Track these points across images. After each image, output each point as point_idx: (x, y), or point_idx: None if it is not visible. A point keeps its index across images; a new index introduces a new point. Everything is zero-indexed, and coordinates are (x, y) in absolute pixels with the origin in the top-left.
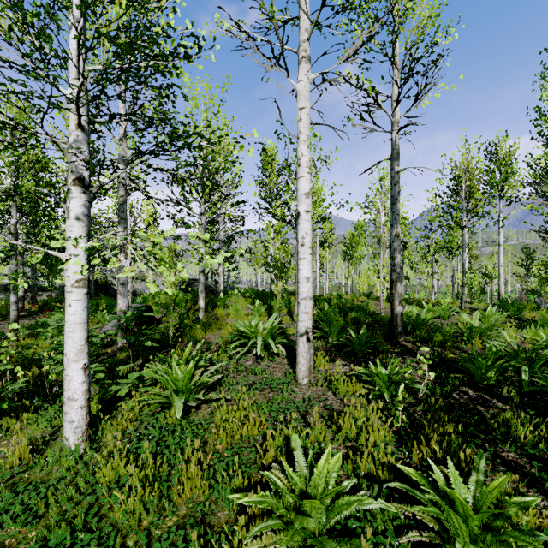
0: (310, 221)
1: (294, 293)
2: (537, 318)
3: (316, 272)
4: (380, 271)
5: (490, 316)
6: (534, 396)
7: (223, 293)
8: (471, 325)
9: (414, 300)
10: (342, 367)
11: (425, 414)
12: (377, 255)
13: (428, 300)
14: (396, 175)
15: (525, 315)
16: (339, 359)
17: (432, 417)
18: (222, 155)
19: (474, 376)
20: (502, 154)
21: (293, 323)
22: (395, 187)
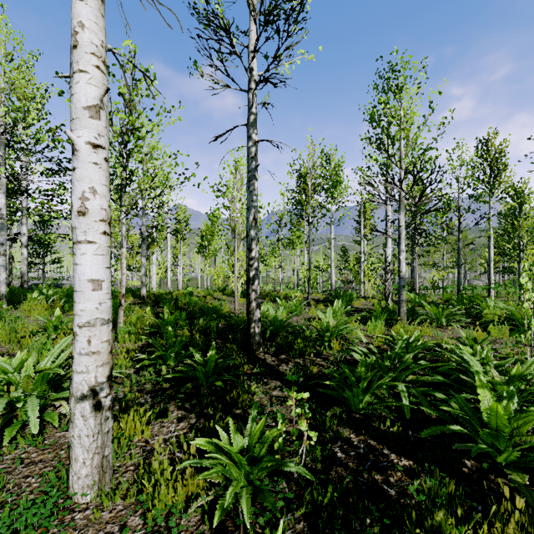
0: (102, 167)
1: (136, 291)
2: (361, 306)
3: (167, 266)
4: (235, 266)
5: (337, 310)
6: (432, 438)
7: (4, 298)
8: (327, 325)
9: (266, 292)
10: (175, 426)
11: (312, 528)
12: (231, 247)
13: (277, 292)
14: (253, 146)
15: (352, 304)
16: (173, 406)
17: (323, 533)
18: (3, 83)
19: (350, 404)
20: (333, 165)
21: (115, 341)
22: (252, 160)
